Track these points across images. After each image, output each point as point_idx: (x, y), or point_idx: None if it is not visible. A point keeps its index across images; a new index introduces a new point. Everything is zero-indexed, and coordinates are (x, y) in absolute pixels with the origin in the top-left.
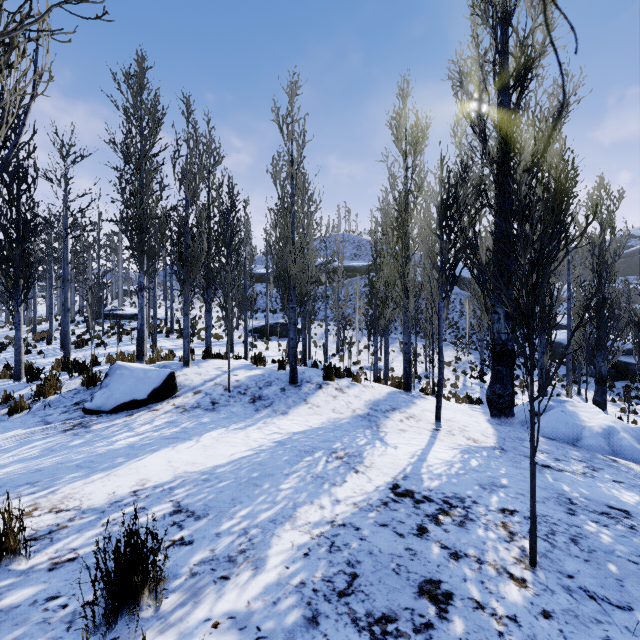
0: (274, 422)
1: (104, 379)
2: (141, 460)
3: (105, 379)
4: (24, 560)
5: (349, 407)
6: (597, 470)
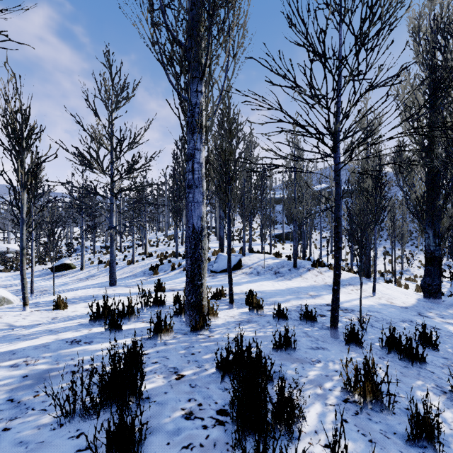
0: (284, 282)
1: (215, 259)
2: (238, 286)
3: (216, 259)
4: (225, 297)
5: (323, 281)
6: None
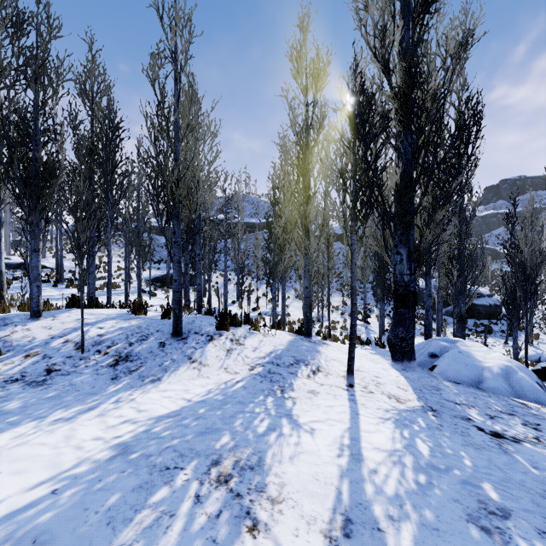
0: (133, 398)
1: None
2: None
3: None
4: None
5: (246, 363)
6: (539, 428)
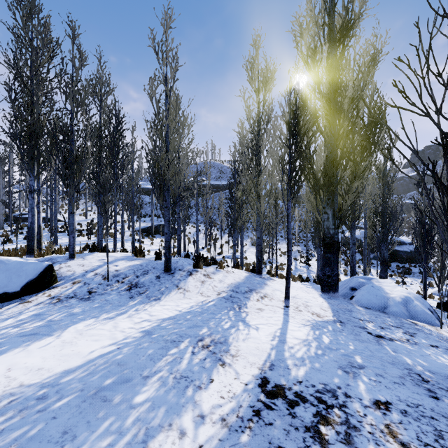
0: (146, 309)
1: None
2: None
3: None
4: None
5: (215, 290)
6: (413, 335)
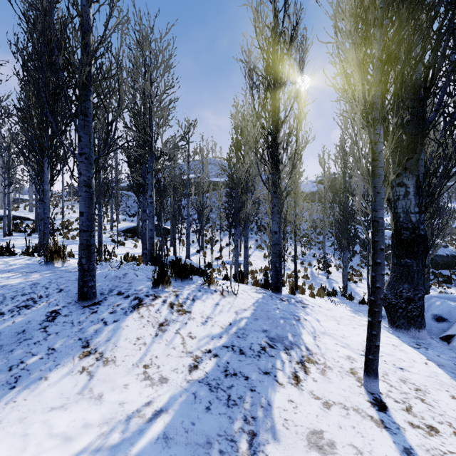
0: None
1: None
2: None
3: None
4: None
5: (187, 350)
6: None
